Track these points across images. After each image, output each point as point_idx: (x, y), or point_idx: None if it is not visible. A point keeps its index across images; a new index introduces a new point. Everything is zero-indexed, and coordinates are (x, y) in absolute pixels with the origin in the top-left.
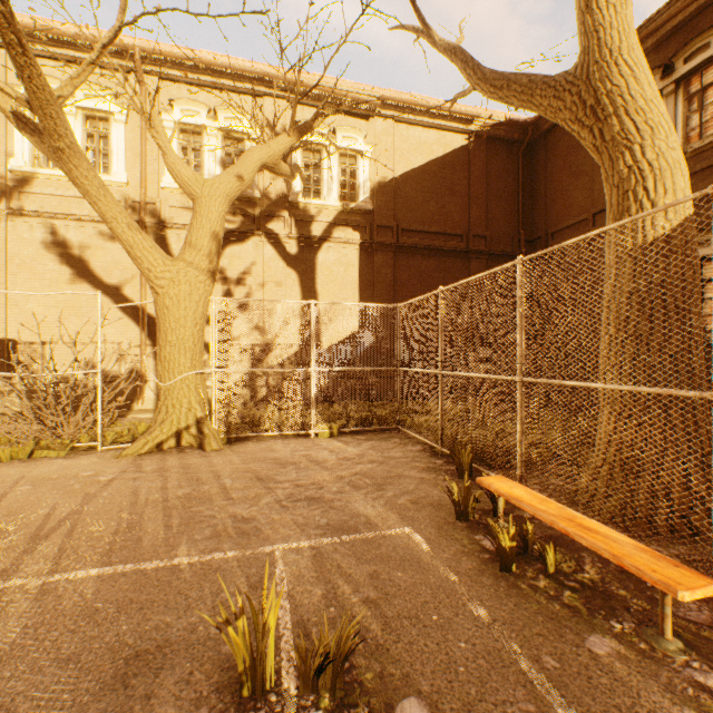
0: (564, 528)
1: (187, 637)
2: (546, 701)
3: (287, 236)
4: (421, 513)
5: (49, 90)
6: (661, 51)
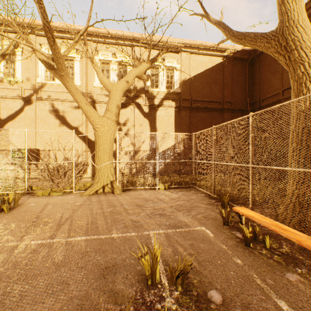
0: (274, 229)
1: (123, 263)
2: (269, 295)
3: (144, 105)
4: (208, 221)
5: (60, 53)
6: None
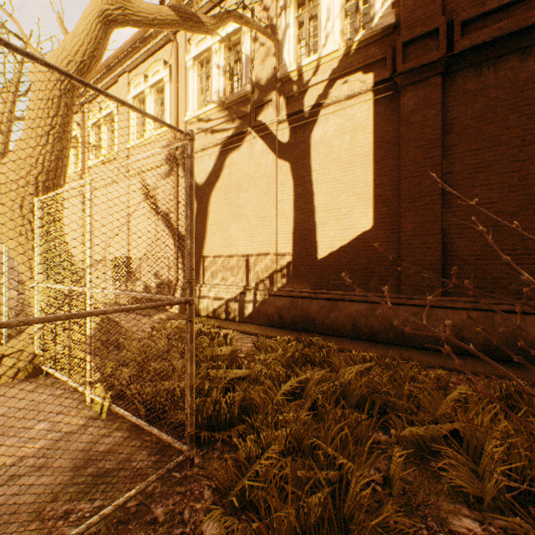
0: None
1: None
2: None
3: (275, 121)
4: None
5: None
6: None
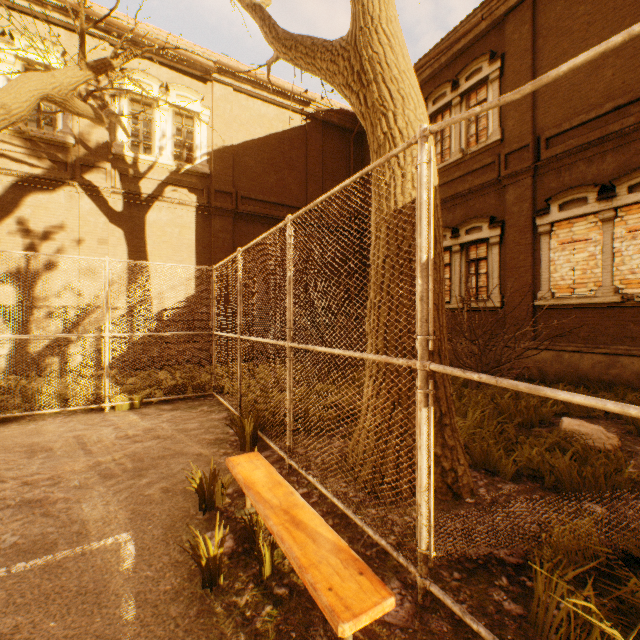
0: (271, 527)
1: None
2: None
3: (110, 190)
4: (164, 505)
5: None
6: (451, 69)
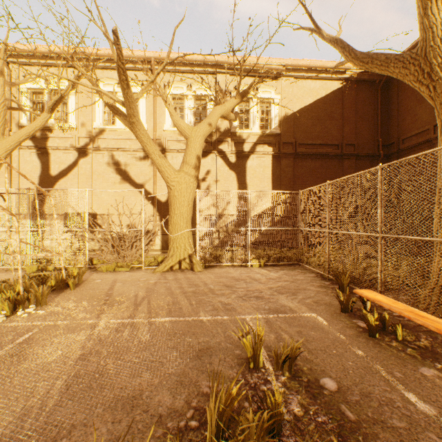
0: (407, 315)
1: (218, 346)
2: (395, 387)
3: (230, 152)
4: (320, 307)
5: (133, 97)
6: None
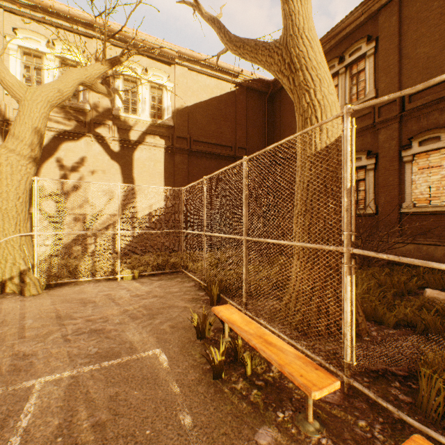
0: (254, 344)
1: None
2: None
3: (112, 139)
4: (174, 335)
5: None
6: (338, 48)
